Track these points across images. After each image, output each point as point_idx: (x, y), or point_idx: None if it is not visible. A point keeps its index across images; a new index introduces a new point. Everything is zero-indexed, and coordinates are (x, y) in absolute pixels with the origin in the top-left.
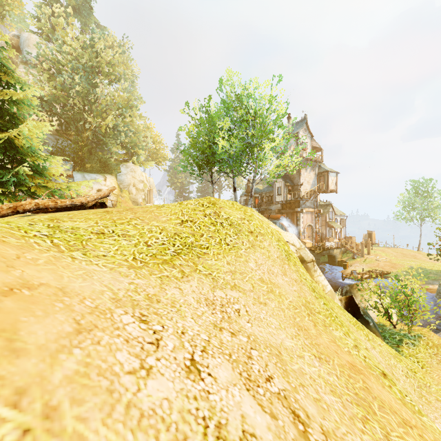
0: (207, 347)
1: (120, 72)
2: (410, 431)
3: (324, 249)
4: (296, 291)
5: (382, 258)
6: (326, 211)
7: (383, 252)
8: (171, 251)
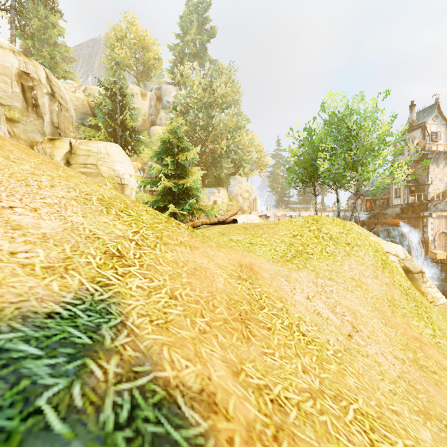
0: (313, 296)
1: (230, 100)
2: (444, 372)
3: None
4: (384, 291)
5: None
6: None
7: None
8: (290, 255)
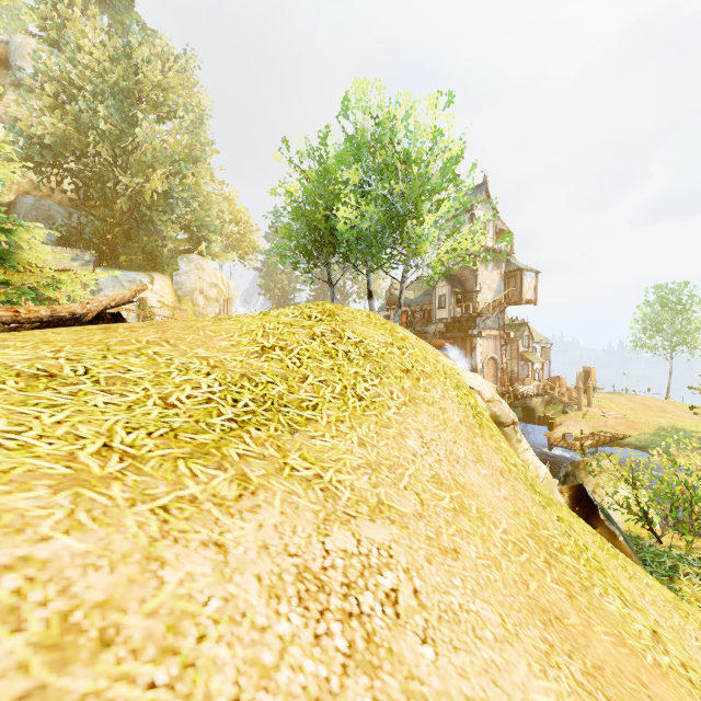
0: None
1: (178, 102)
2: None
3: (516, 398)
4: (508, 500)
5: (612, 412)
6: (519, 335)
7: (612, 402)
8: (226, 418)
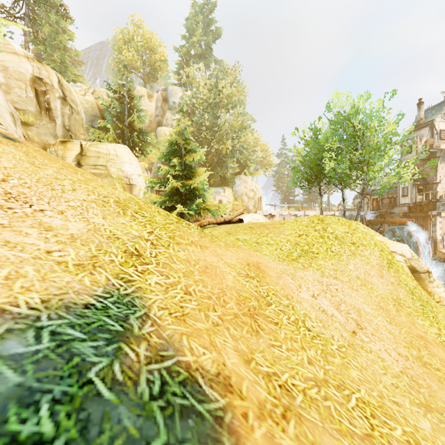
0: (319, 295)
1: (236, 100)
2: None
3: None
4: (389, 290)
5: None
6: None
7: None
8: (295, 254)
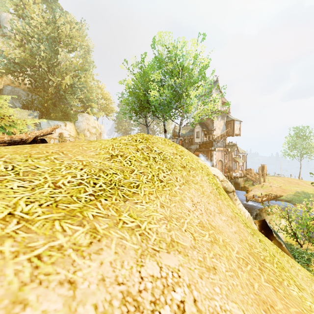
0: None
1: (77, 43)
2: None
3: (231, 178)
4: (236, 233)
5: (275, 185)
6: (232, 150)
7: (274, 180)
8: (88, 193)
